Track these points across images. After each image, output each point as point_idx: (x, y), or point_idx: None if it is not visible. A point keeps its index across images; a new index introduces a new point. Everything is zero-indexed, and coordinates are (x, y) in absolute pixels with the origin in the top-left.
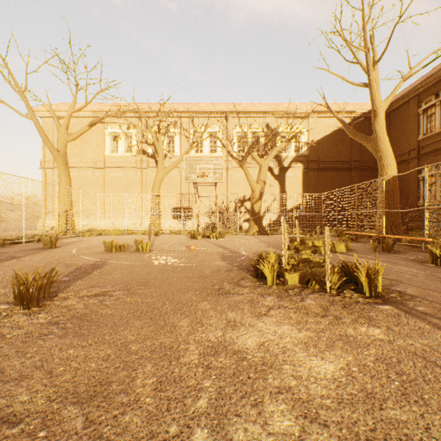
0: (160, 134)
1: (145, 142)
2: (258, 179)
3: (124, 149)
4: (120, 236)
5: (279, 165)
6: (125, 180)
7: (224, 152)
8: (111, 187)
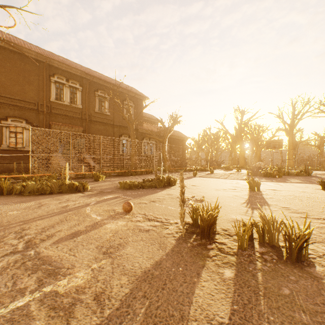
0: None
1: None
2: None
3: None
4: None
5: None
6: None
7: None
8: None
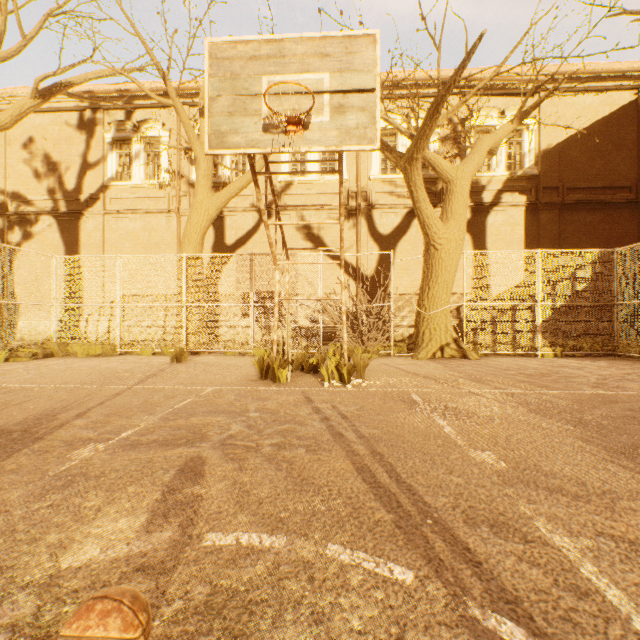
0: (203, 116)
1: (175, 146)
2: (444, 214)
3: (144, 172)
4: (93, 359)
5: (472, 198)
6: (145, 237)
7: (352, 174)
8: (119, 251)
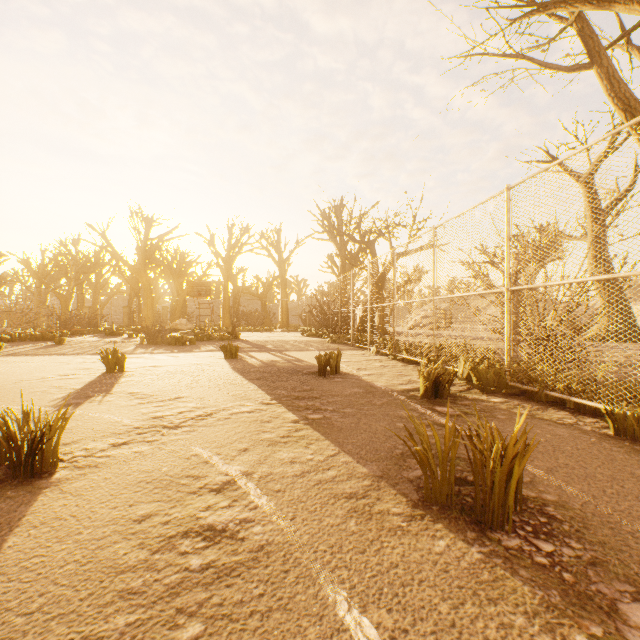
0: None
1: None
2: None
3: None
4: None
5: None
6: None
7: None
8: None
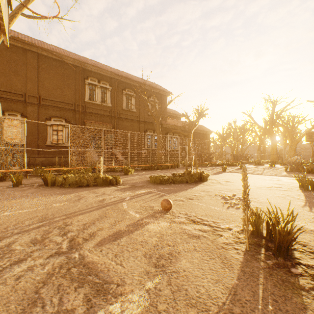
0: None
1: None
2: None
3: None
4: None
5: None
6: None
7: None
8: None
